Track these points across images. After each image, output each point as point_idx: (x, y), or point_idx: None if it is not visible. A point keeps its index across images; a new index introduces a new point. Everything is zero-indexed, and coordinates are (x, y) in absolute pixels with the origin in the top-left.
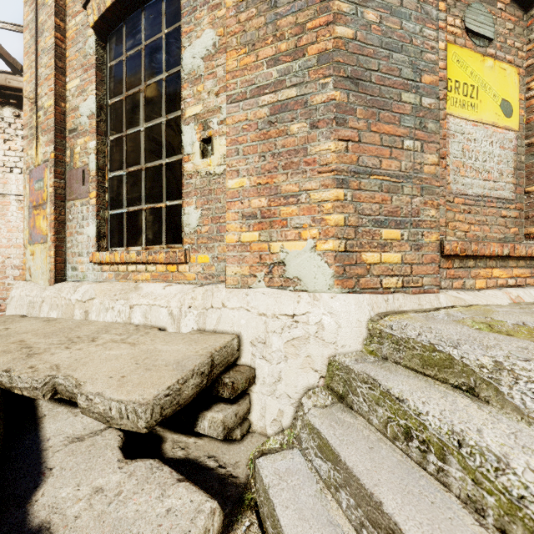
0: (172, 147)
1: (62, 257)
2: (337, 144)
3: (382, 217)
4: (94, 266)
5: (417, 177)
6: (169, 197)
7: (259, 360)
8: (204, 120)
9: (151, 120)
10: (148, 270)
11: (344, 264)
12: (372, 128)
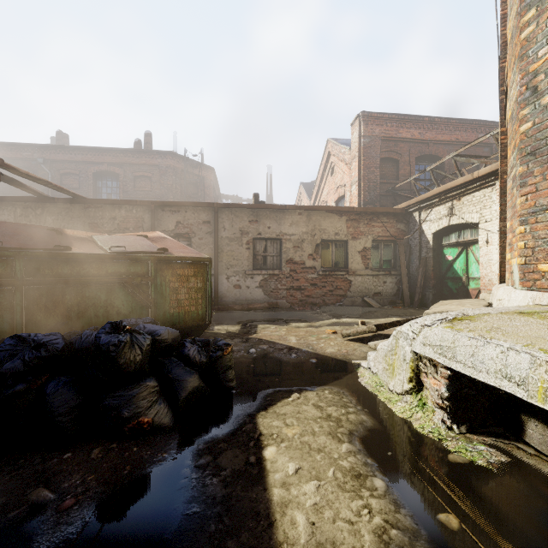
0: None
1: (505, 268)
2: (520, 199)
3: None
4: None
5: None
6: None
7: None
8: None
9: None
10: None
11: (523, 272)
12: (547, 177)
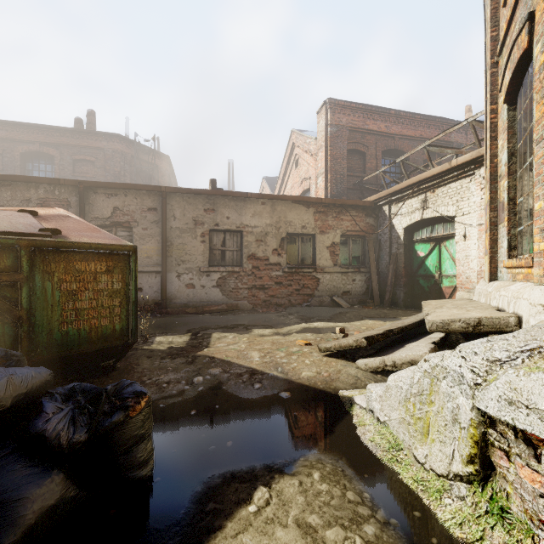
0: None
1: (495, 264)
2: None
3: None
4: (505, 270)
5: None
6: None
7: None
8: None
9: (530, 156)
10: (521, 272)
11: None
12: None
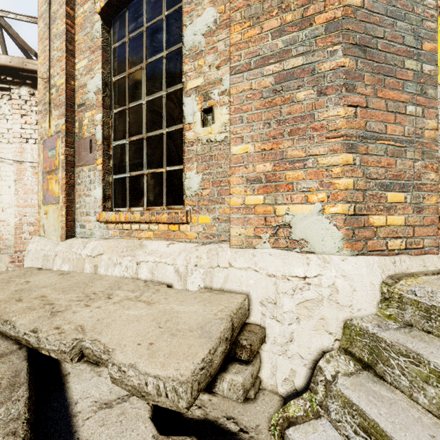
0: (172, 117)
1: (72, 216)
2: (346, 110)
3: (387, 181)
4: (100, 224)
5: (419, 141)
6: (170, 163)
7: (270, 320)
8: (205, 92)
9: (152, 94)
10: (151, 229)
11: (353, 227)
12: (378, 94)
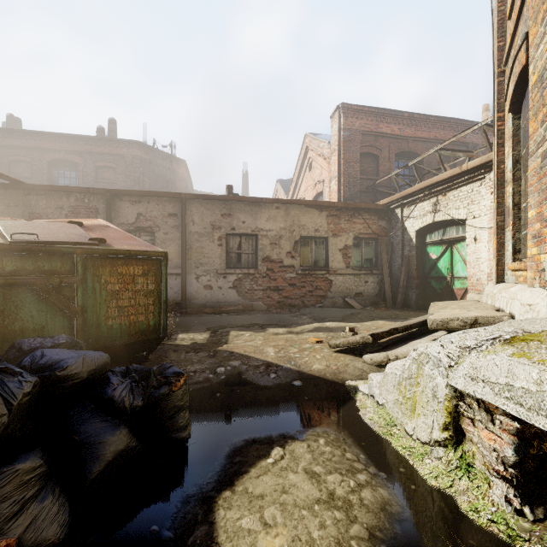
0: None
1: (502, 266)
2: None
3: None
4: (510, 272)
5: None
6: None
7: None
8: None
9: None
10: (522, 275)
11: None
12: None
